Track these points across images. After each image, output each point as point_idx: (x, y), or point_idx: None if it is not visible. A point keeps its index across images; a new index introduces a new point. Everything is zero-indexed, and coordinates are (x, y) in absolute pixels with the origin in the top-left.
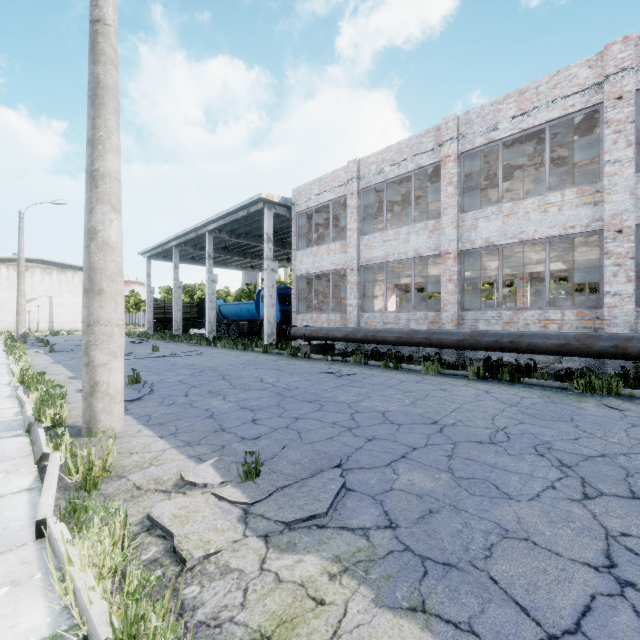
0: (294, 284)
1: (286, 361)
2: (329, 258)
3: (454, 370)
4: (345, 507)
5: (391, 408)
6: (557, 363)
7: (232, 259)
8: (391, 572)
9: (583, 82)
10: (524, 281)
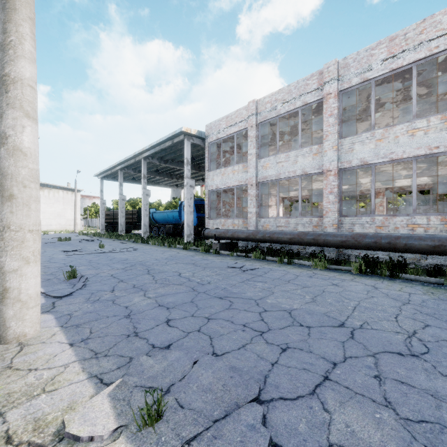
0: (207, 197)
1: (201, 256)
2: (234, 176)
3: (337, 265)
4: None
5: (295, 306)
6: (423, 260)
7: (162, 179)
8: None
9: (446, 27)
10: (381, 194)
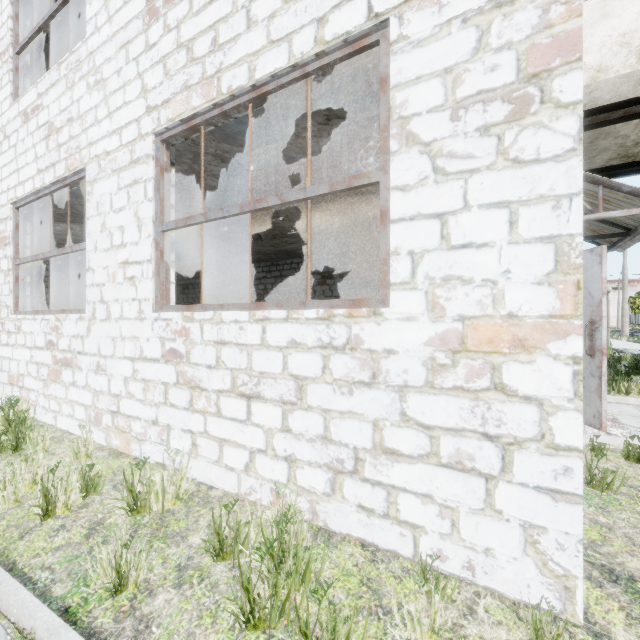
0: None
1: None
2: None
3: None
4: None
5: None
6: None
7: None
8: None
9: None
10: None
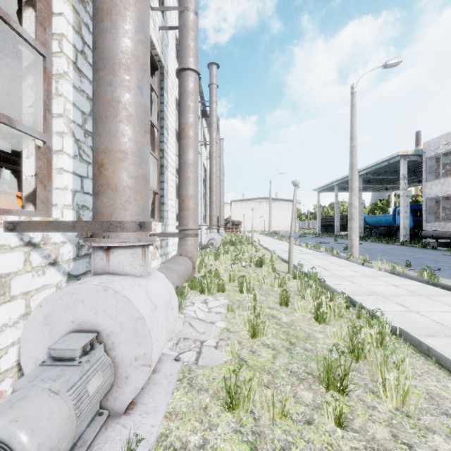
0: (424, 203)
1: (418, 249)
2: None
3: None
4: (438, 273)
5: None
6: None
7: (371, 186)
8: (446, 277)
9: None
10: None
